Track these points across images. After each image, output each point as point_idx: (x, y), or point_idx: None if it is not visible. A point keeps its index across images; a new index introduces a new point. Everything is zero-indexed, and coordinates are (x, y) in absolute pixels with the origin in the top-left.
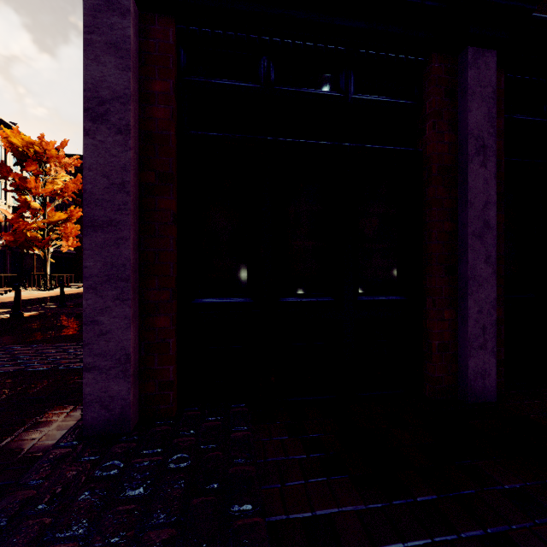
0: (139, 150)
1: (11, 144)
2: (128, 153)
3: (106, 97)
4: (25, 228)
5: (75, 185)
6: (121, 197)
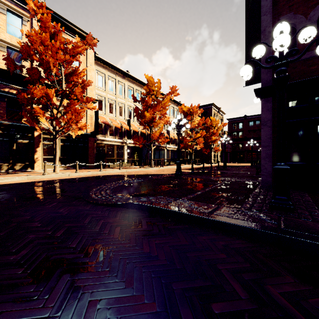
0: (272, 129)
1: (183, 111)
2: (271, 131)
3: (266, 120)
4: (187, 141)
5: (202, 121)
6: (269, 140)
